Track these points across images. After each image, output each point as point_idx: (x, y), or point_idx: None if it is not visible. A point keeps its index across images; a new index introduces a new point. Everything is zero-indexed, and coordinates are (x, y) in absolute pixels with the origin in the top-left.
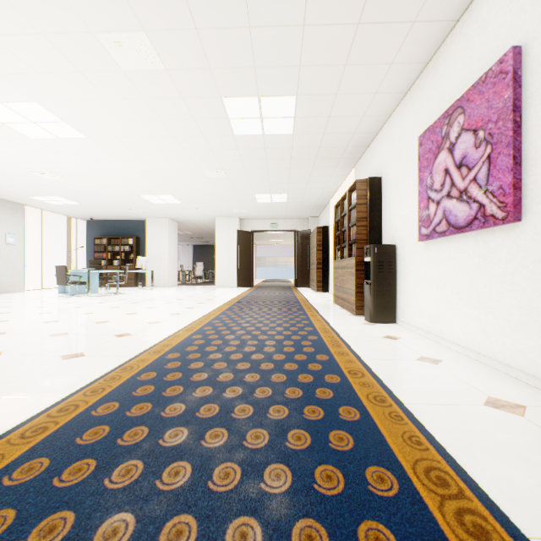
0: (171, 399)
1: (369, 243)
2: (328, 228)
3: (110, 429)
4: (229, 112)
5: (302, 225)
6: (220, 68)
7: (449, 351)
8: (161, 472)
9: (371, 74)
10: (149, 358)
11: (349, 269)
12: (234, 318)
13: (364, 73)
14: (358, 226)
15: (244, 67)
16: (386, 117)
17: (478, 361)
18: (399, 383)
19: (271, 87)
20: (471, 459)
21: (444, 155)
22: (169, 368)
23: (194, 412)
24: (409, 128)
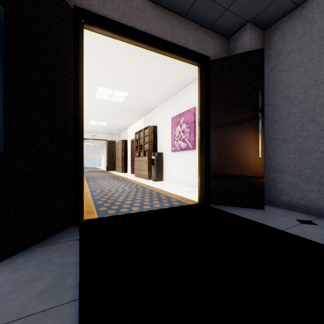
0: (116, 199)
1: (153, 151)
2: (127, 141)
3: (110, 203)
4: (97, 91)
5: (110, 137)
6: (103, 79)
7: (180, 185)
8: (133, 204)
9: (157, 93)
10: (88, 195)
11: (144, 161)
12: (98, 183)
13: (155, 93)
14: (149, 144)
15: (113, 81)
16: (159, 104)
17: (187, 186)
18: (170, 191)
19: (121, 88)
20: (186, 197)
21: (179, 127)
22: (101, 195)
23: (126, 199)
24: (168, 113)
